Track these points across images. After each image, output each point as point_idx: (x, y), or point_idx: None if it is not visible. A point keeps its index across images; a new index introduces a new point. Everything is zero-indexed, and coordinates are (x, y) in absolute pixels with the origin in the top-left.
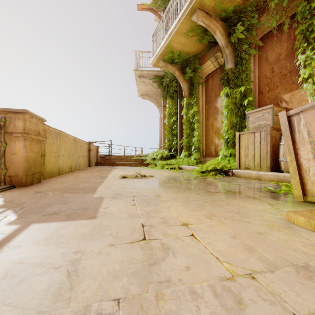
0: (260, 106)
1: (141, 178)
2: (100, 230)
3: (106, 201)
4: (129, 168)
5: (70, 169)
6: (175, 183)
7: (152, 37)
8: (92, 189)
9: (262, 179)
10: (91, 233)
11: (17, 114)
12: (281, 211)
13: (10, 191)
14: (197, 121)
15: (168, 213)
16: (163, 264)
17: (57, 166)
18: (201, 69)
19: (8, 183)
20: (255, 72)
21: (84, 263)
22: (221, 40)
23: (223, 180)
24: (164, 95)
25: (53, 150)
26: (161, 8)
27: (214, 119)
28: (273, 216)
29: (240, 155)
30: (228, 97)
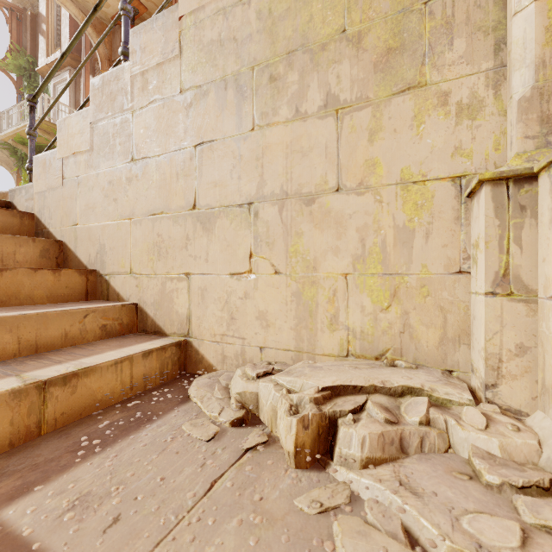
0: None
1: None
2: None
3: None
4: None
5: None
6: None
7: (1, 114)
8: None
9: None
10: None
11: None
12: None
13: None
14: None
15: None
16: None
17: None
18: None
19: None
20: None
21: None
22: None
23: None
24: (19, 166)
25: None
26: (15, 73)
27: None
28: None
29: None
30: None
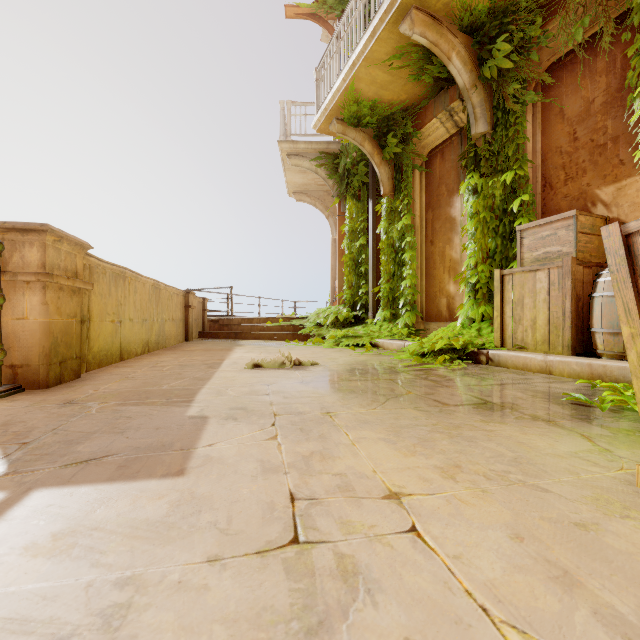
0: (546, 214)
1: (292, 368)
2: (190, 511)
3: (212, 427)
4: (268, 343)
5: (145, 347)
6: (365, 382)
7: (317, 72)
8: (186, 395)
9: (554, 372)
10: (167, 520)
11: (29, 235)
12: (617, 459)
13: (10, 400)
14: (410, 247)
15: (351, 461)
16: (343, 628)
17: (118, 342)
18: (418, 137)
19: (8, 382)
20: (536, 140)
21: (136, 622)
22: (463, 73)
23: (468, 374)
24: (340, 193)
25: (108, 308)
26: (335, 12)
27: (446, 243)
28: (602, 472)
29: (504, 318)
30: (477, 196)
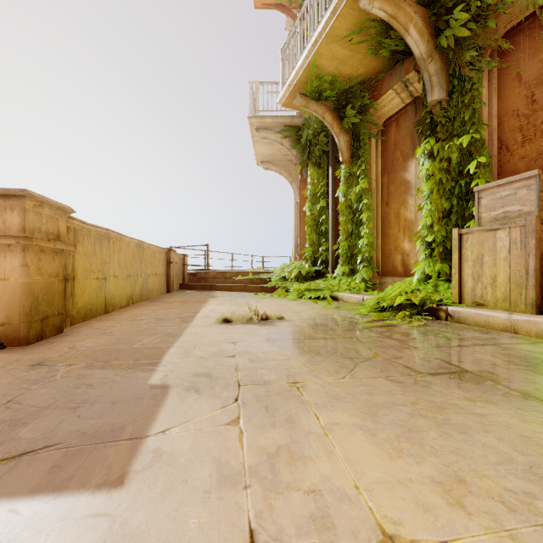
0: (502, 175)
1: (259, 323)
2: None
3: (171, 402)
4: (238, 295)
5: (129, 300)
6: (330, 341)
7: (282, 53)
8: (154, 355)
9: (519, 331)
10: None
11: (9, 200)
12: None
13: None
14: (367, 208)
15: (326, 466)
16: None
17: (103, 297)
18: (374, 108)
19: None
20: (492, 105)
21: None
22: (420, 44)
23: (431, 331)
24: (302, 161)
25: (93, 267)
26: (298, 1)
27: (401, 204)
28: None
29: (462, 276)
30: (433, 159)
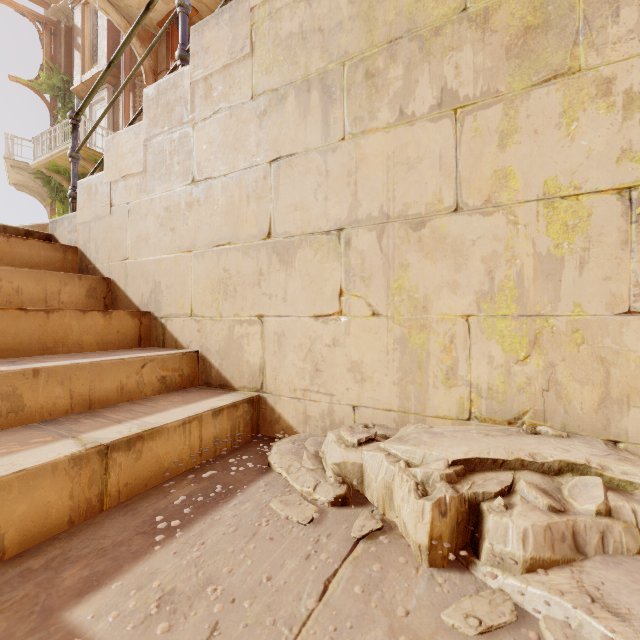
0: None
1: None
2: None
3: None
4: None
5: None
6: None
7: (34, 139)
8: None
9: None
10: None
11: None
12: None
13: None
14: None
15: None
16: None
17: None
18: None
19: None
20: None
21: None
22: None
23: None
24: (53, 197)
25: None
26: (49, 93)
27: None
28: None
29: None
30: None
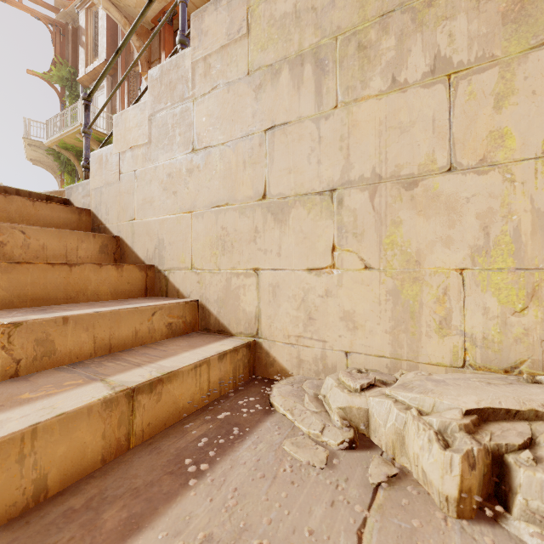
0: None
1: None
2: None
3: None
4: None
5: None
6: None
7: (47, 122)
8: None
9: None
10: None
11: None
12: None
13: None
14: None
15: None
16: None
17: None
18: None
19: None
20: None
21: None
22: None
23: None
24: (62, 170)
25: None
26: (59, 84)
27: None
28: None
29: None
30: None
